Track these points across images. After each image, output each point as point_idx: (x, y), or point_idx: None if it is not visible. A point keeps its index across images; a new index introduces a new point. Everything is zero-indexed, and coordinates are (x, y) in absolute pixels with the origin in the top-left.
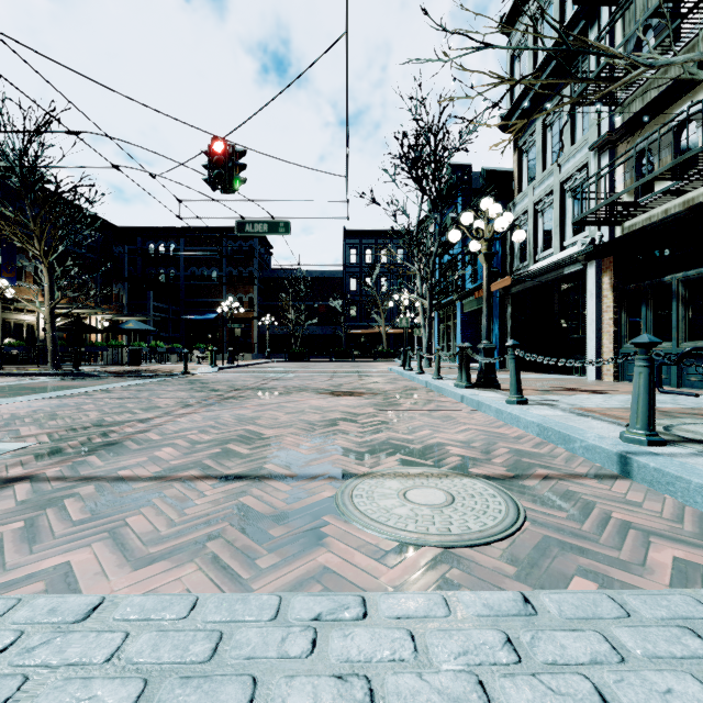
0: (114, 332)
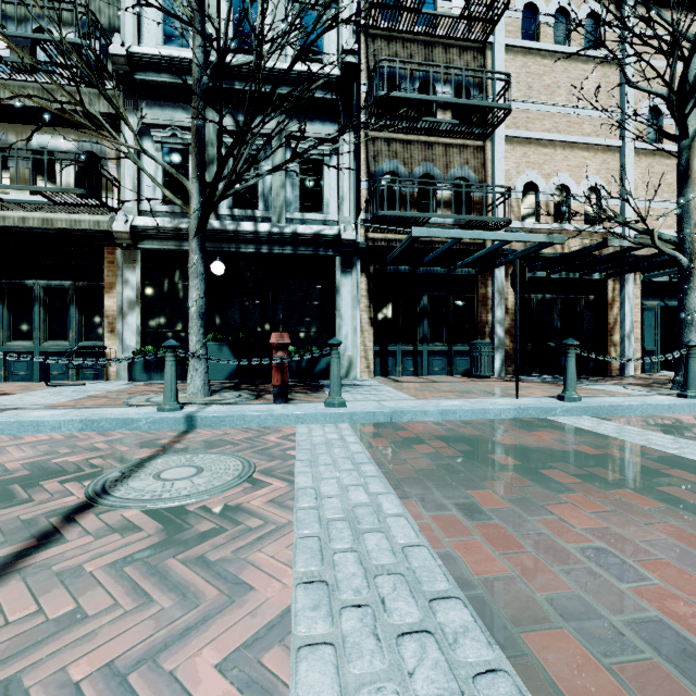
0: None
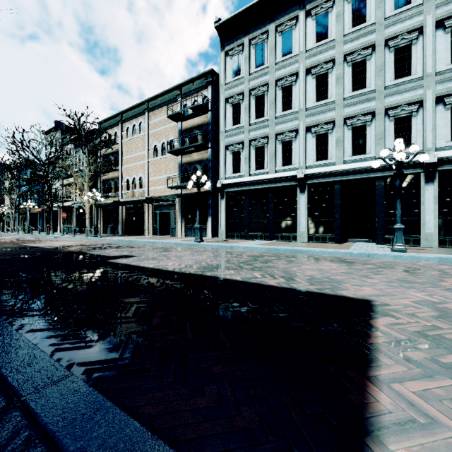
0: None
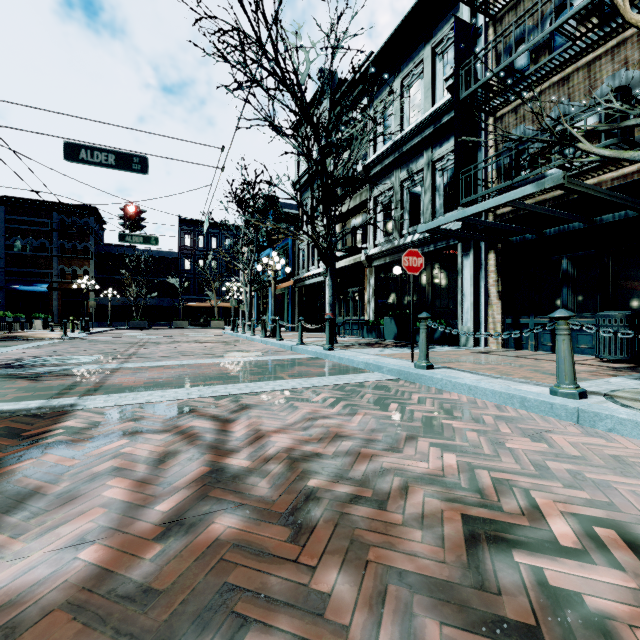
0: None
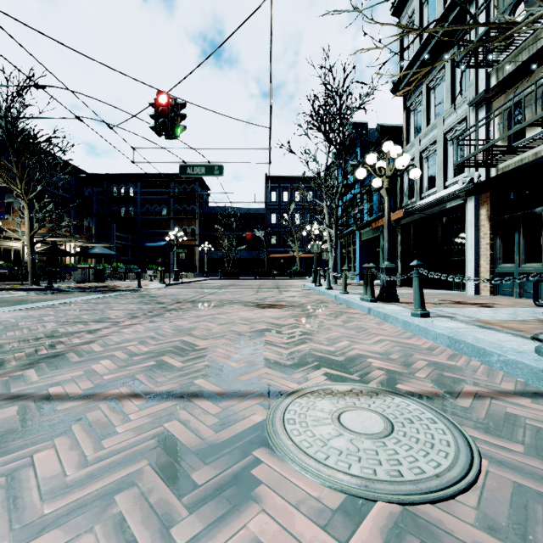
0: (84, 256)
